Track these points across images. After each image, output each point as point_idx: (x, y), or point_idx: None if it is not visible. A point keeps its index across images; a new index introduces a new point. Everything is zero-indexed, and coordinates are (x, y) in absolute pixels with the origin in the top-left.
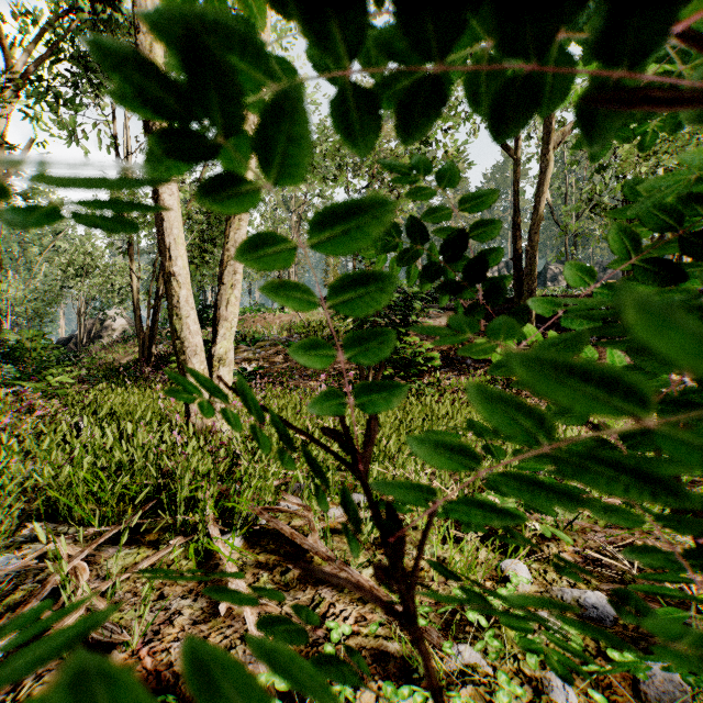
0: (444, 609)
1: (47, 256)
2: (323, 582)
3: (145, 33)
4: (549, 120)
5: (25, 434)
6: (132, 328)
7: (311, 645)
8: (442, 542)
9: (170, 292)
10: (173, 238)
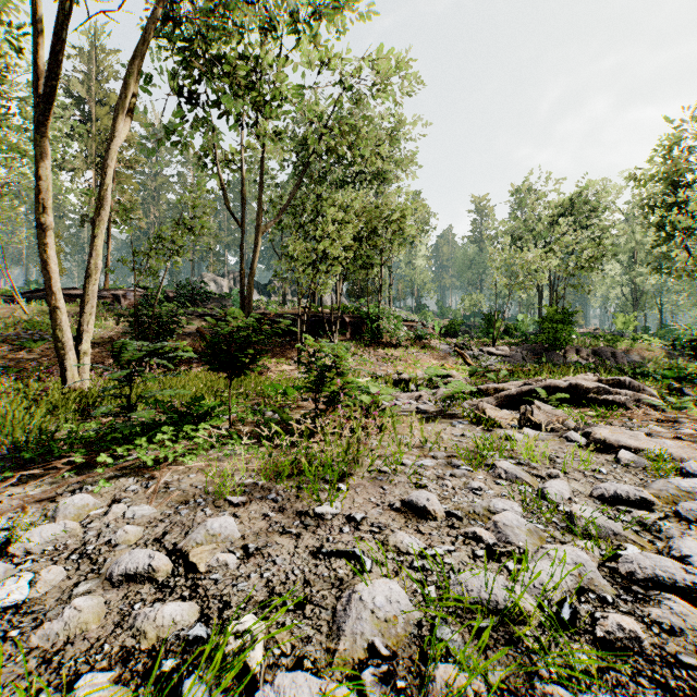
0: None
1: None
2: None
3: (44, 180)
4: (259, 218)
5: None
6: None
7: None
8: None
9: (55, 317)
10: (57, 288)
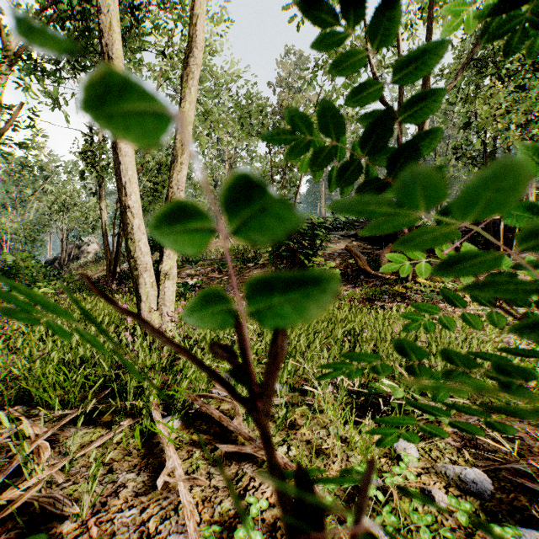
0: (347, 485)
1: (38, 196)
2: (245, 458)
3: (105, 14)
4: (425, 87)
5: (12, 333)
6: (102, 252)
7: (234, 515)
8: (343, 423)
9: (126, 221)
10: (128, 178)
